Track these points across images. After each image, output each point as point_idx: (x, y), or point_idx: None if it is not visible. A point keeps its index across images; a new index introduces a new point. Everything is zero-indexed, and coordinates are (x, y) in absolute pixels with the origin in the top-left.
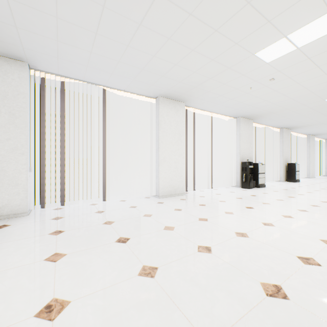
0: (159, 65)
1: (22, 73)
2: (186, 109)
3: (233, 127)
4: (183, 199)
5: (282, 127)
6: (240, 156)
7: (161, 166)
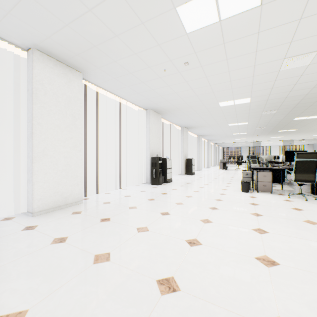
0: None
1: None
2: (86, 86)
3: (143, 120)
4: (77, 212)
5: (183, 126)
6: (150, 151)
7: (38, 163)
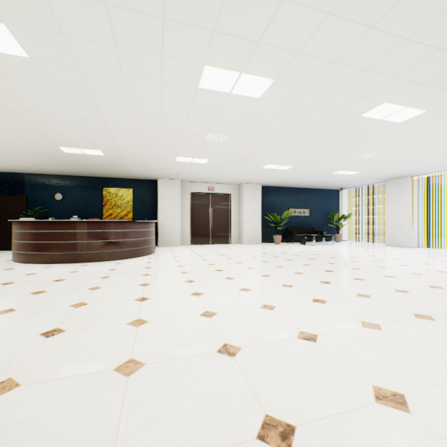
0: None
1: (406, 182)
2: None
3: None
4: None
5: None
6: None
7: None
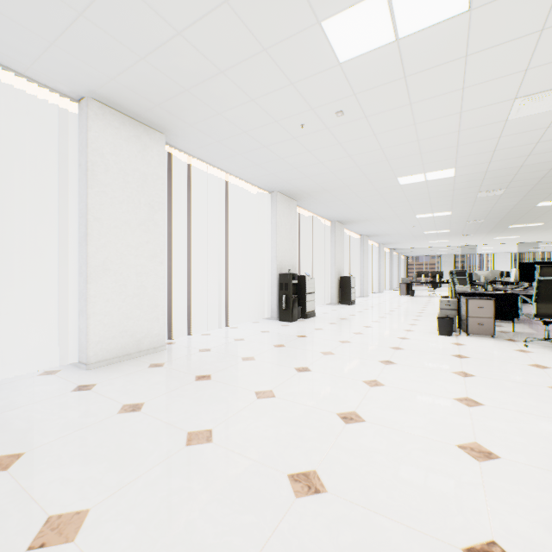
0: None
1: None
2: (171, 155)
3: (266, 210)
4: (158, 364)
5: (335, 219)
6: (277, 263)
7: (96, 283)
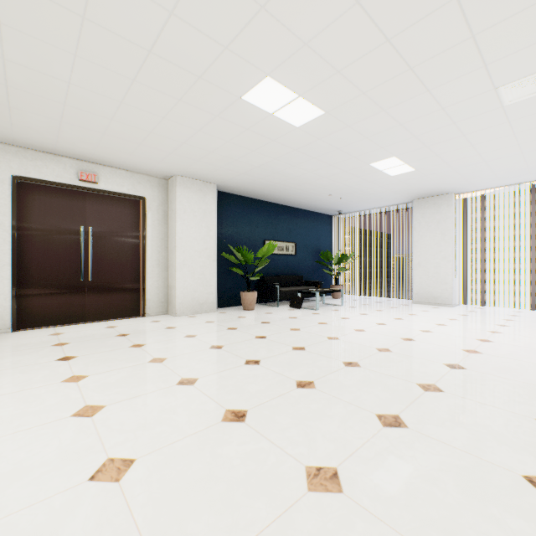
0: None
1: (448, 202)
2: None
3: None
4: None
5: None
6: None
7: None
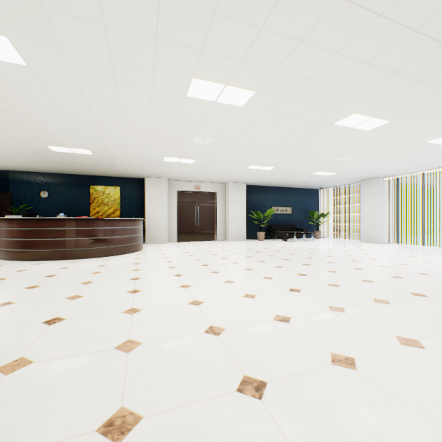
0: (419, 162)
1: (378, 183)
2: None
3: None
4: None
5: None
6: None
7: None
